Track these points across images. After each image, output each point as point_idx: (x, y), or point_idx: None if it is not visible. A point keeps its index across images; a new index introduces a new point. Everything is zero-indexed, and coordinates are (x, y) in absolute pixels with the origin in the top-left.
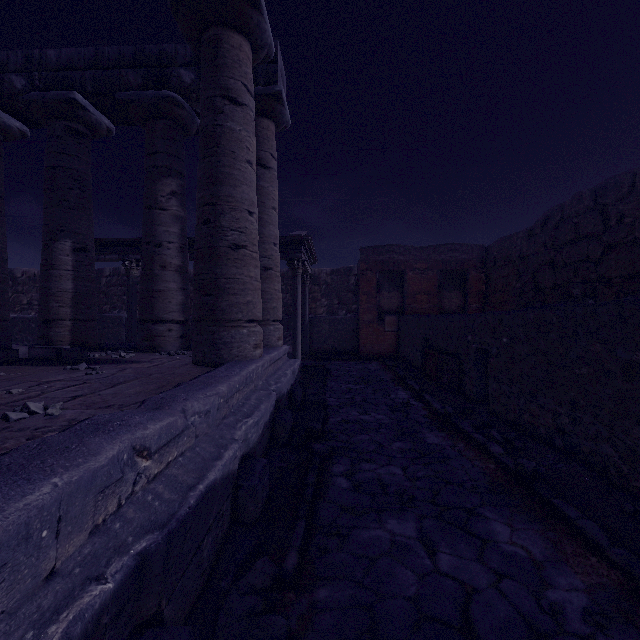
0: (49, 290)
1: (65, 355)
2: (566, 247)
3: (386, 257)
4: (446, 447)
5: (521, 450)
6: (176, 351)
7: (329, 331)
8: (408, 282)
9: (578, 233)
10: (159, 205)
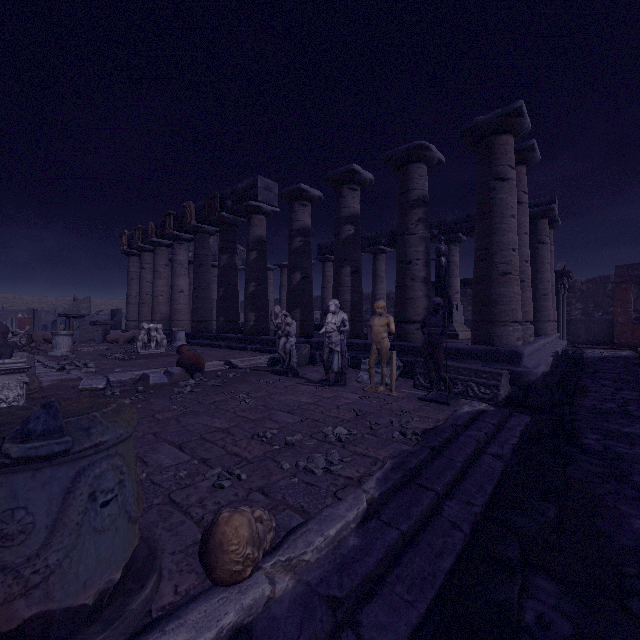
0: None
1: None
2: None
3: None
4: None
5: None
6: None
7: (584, 329)
8: None
9: None
10: None
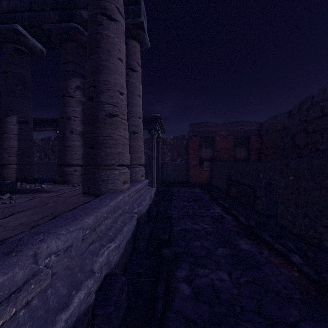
0: (3, 146)
1: (1, 187)
2: (315, 120)
3: (204, 129)
4: (255, 253)
5: (314, 259)
6: (78, 183)
7: (172, 170)
8: (216, 143)
9: (323, 112)
10: (69, 94)
